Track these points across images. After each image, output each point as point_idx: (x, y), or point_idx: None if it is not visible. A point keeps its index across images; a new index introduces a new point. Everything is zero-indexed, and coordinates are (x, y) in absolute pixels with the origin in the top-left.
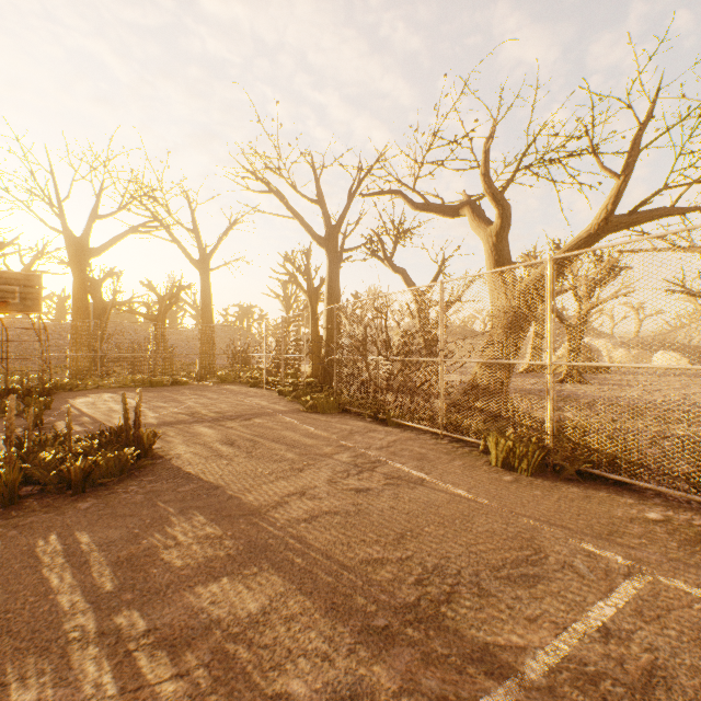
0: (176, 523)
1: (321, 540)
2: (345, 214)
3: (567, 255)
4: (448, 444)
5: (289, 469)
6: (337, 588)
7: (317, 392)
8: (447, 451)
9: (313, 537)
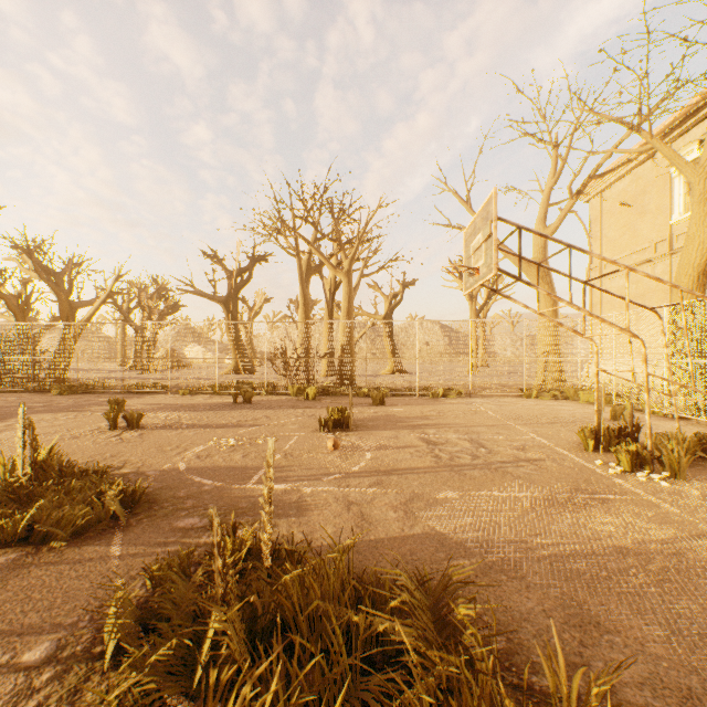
0: None
1: None
2: None
3: (83, 323)
4: (37, 394)
5: None
6: None
7: None
8: (35, 395)
9: None
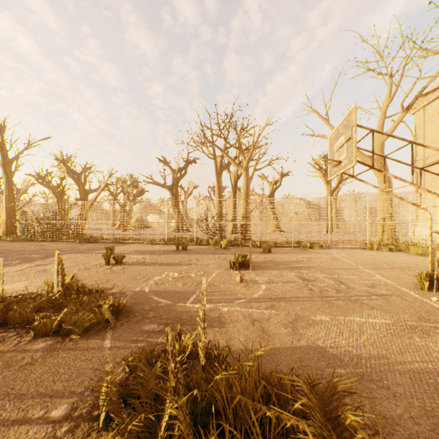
0: (3, 251)
1: (39, 249)
2: (18, 154)
3: (92, 202)
4: (67, 242)
5: (21, 247)
6: (44, 250)
7: (9, 237)
8: (67, 243)
9: (37, 249)
